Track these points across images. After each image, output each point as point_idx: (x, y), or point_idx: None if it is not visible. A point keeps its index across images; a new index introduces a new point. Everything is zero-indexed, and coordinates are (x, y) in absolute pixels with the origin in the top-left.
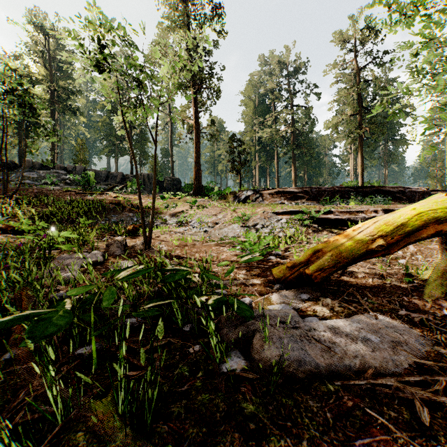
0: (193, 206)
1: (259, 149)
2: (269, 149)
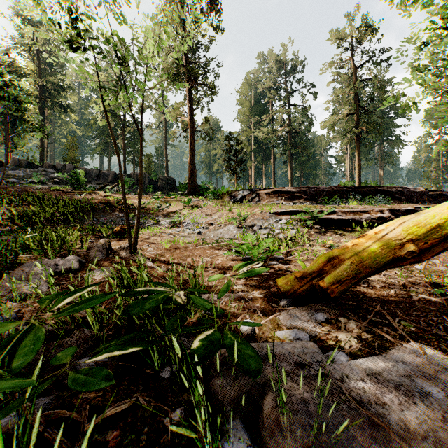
0: (187, 206)
1: (255, 149)
2: (265, 148)
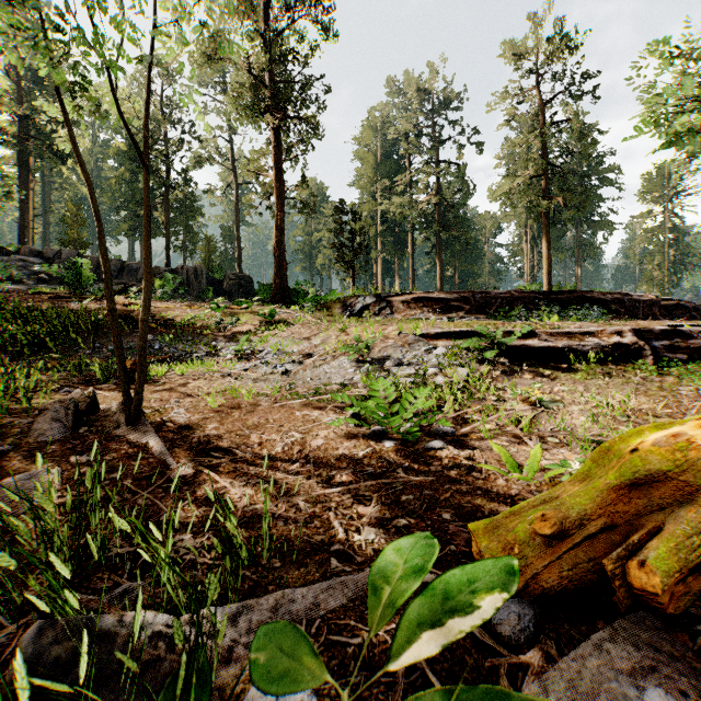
0: (269, 322)
1: (383, 232)
2: (398, 231)
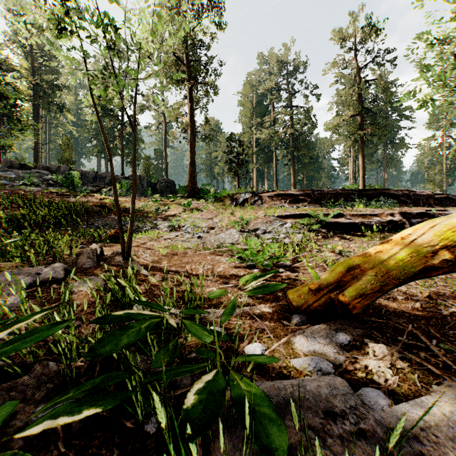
0: (187, 209)
1: (257, 151)
2: (267, 151)
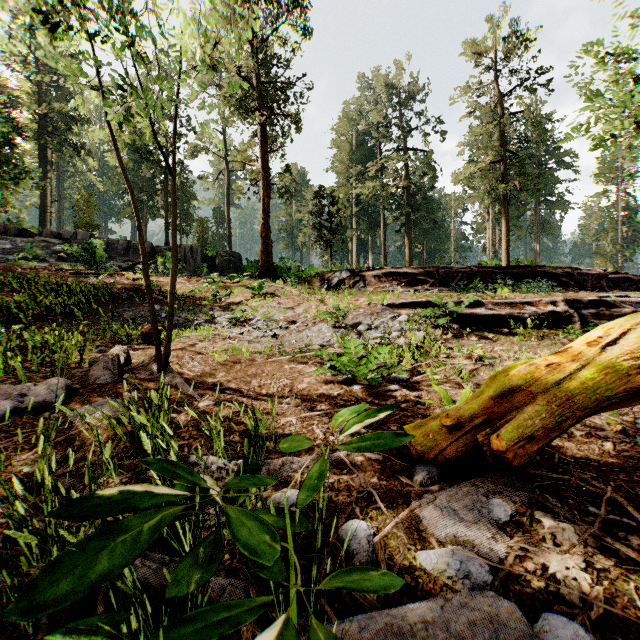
0: (258, 294)
1: (358, 212)
2: (372, 212)
